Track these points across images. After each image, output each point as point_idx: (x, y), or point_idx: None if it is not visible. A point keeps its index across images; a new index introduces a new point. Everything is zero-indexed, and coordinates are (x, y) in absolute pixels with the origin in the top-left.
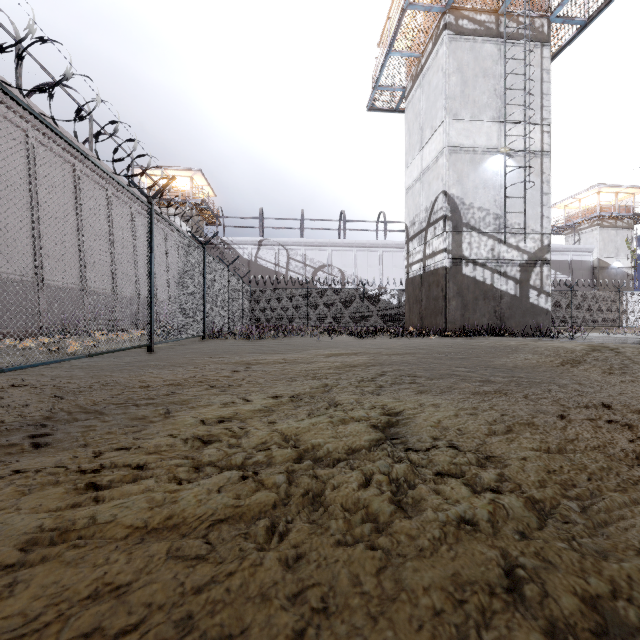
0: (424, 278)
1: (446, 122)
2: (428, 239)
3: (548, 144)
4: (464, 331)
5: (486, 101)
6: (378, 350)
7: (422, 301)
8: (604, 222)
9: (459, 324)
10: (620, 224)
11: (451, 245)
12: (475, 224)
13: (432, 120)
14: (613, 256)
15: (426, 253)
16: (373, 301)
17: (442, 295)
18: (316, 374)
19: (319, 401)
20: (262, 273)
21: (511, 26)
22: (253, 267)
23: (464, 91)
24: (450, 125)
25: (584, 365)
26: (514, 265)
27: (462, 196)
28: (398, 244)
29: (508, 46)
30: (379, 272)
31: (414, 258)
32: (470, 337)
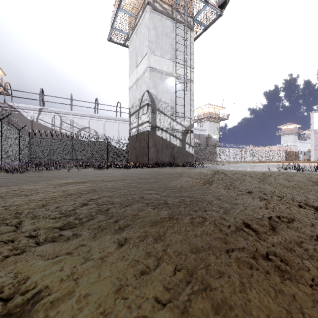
0: (138, 136)
1: (148, 54)
2: (140, 115)
3: (193, 77)
4: (157, 164)
5: (167, 49)
6: (103, 178)
7: (137, 148)
8: (210, 119)
9: (155, 161)
10: (215, 120)
11: (151, 119)
12: (162, 110)
13: (142, 52)
14: (213, 133)
15: (139, 123)
16: (113, 148)
17: (146, 145)
18: (12, 212)
19: None
20: (42, 129)
21: (178, 16)
22: (35, 125)
23: (157, 40)
24: (150, 56)
25: (214, 183)
26: (179, 132)
27: (156, 94)
28: (127, 119)
29: (177, 25)
30: (117, 133)
31: (133, 125)
32: (160, 167)
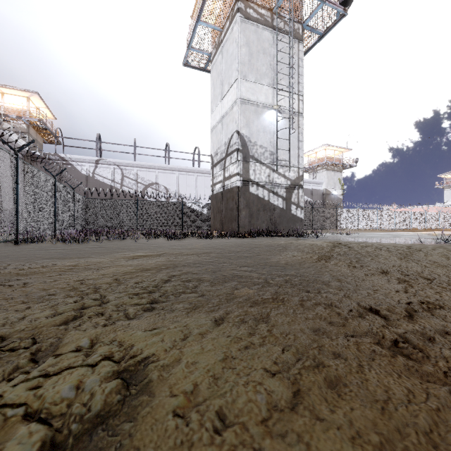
0: (224, 194)
1: (238, 80)
2: (226, 165)
3: (302, 108)
4: (250, 233)
5: (265, 71)
6: (181, 251)
7: (222, 211)
8: (328, 167)
9: (247, 228)
10: (336, 169)
11: (242, 170)
12: (258, 157)
13: (229, 78)
14: (333, 187)
15: (225, 176)
16: (189, 211)
17: (236, 207)
18: (89, 286)
19: (27, 350)
20: (99, 187)
21: (280, 23)
22: (91, 181)
23: (251, 60)
24: (241, 83)
25: (333, 260)
26: (282, 187)
27: (249, 136)
28: (208, 171)
29: (279, 36)
30: (195, 190)
31: (217, 179)
32: (254, 237)
